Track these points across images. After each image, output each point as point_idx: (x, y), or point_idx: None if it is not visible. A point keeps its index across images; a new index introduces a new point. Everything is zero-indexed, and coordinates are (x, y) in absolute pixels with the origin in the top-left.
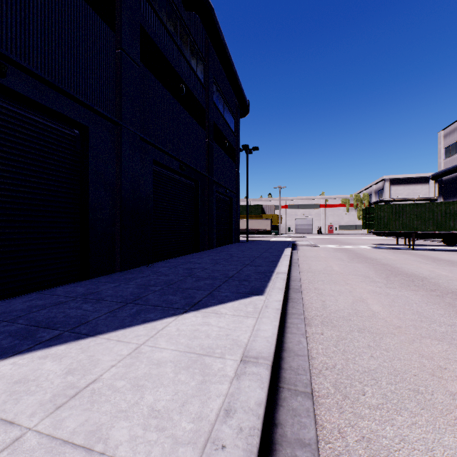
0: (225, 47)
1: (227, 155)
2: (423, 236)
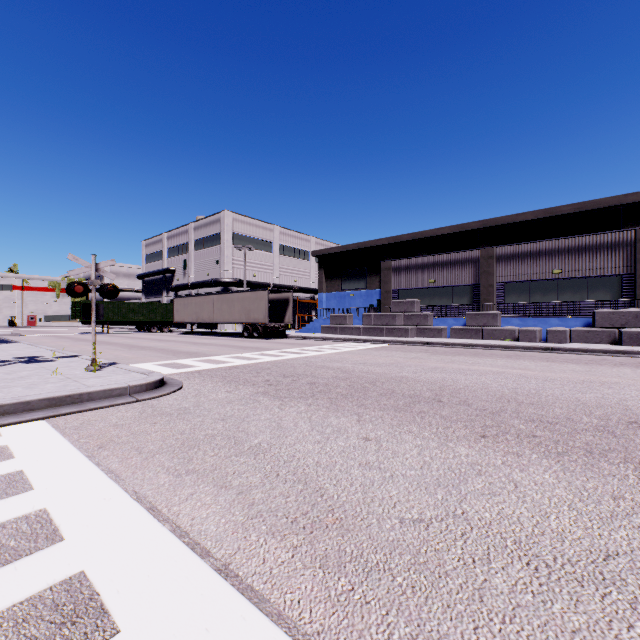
0: None
1: None
2: (116, 324)
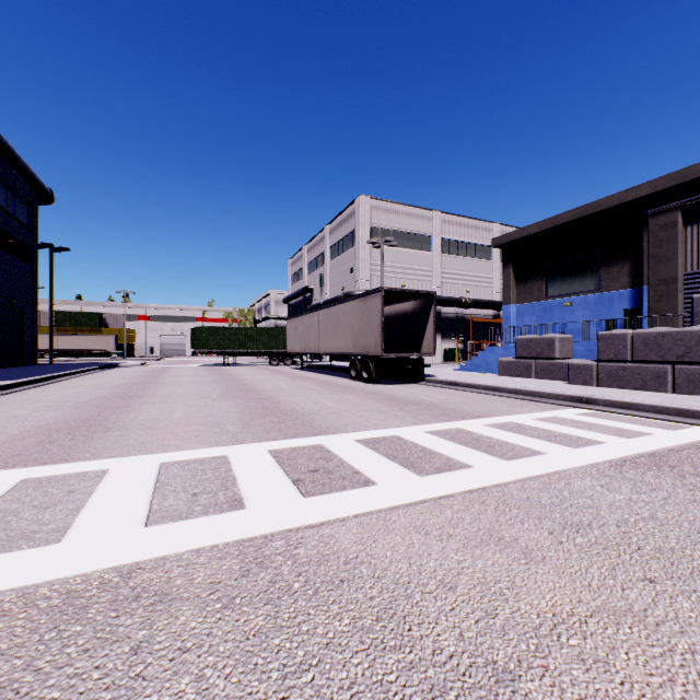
0: (5, 146)
1: (14, 256)
2: (233, 354)
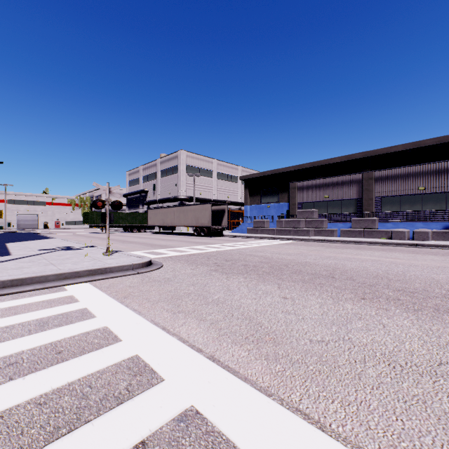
0: None
1: None
2: (111, 227)
